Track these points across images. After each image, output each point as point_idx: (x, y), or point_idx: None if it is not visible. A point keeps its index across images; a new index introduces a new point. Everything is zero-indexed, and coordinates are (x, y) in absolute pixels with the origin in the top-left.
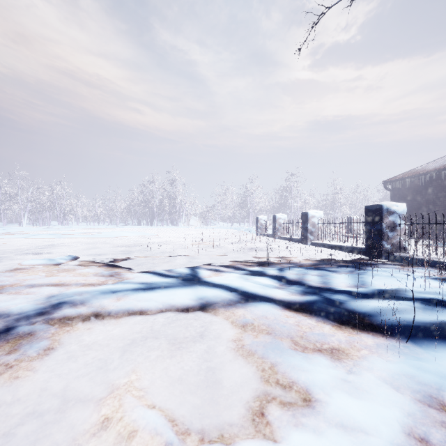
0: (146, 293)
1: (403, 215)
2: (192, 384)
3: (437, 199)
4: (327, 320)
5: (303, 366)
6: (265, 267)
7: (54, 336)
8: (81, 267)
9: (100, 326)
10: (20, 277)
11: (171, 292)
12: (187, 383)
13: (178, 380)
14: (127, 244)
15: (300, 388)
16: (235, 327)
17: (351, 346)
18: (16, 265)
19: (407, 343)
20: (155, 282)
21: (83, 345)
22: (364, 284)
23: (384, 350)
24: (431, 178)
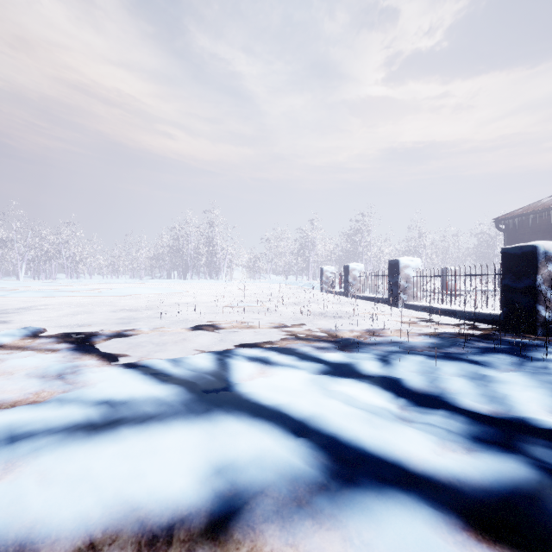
0: (89, 444)
1: None
2: None
3: None
4: None
5: None
6: (351, 355)
7: None
8: (23, 353)
9: None
10: None
11: (151, 442)
12: None
13: None
14: (140, 305)
15: None
16: None
17: None
18: None
19: None
20: (131, 401)
21: None
22: None
23: None
24: None
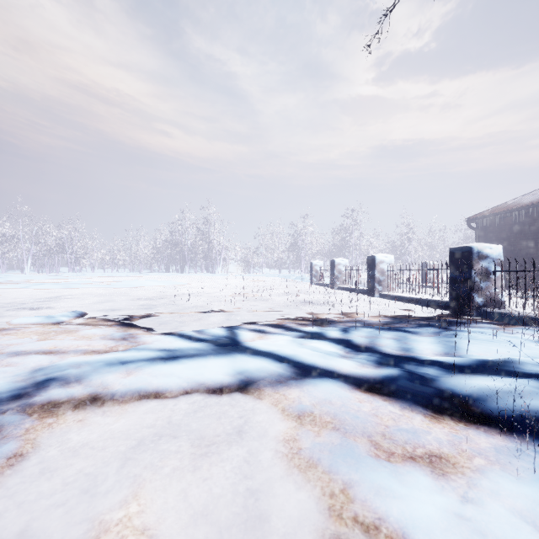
0: (167, 364)
1: (499, 260)
2: (224, 516)
3: (535, 240)
4: (417, 406)
5: (393, 489)
6: (324, 328)
7: (27, 434)
8: (86, 327)
9: (97, 416)
10: (4, 341)
11: (200, 363)
12: (216, 515)
13: (203, 509)
14: (150, 296)
15: (391, 531)
16: (287, 417)
17: (458, 451)
18: (4, 324)
19: (538, 447)
20: (179, 349)
21: (69, 447)
22: (457, 351)
23: (508, 458)
24: (526, 214)
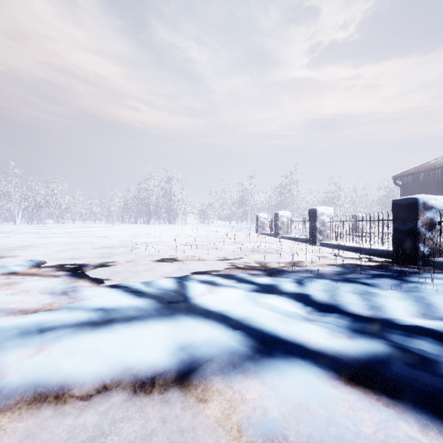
0: (94, 334)
1: None
2: None
3: None
4: None
5: None
6: (276, 279)
7: None
8: (33, 278)
9: None
10: None
11: (135, 332)
12: None
13: None
14: (115, 244)
15: None
16: None
17: None
18: None
19: None
20: (118, 308)
21: None
22: (434, 312)
23: None
24: None
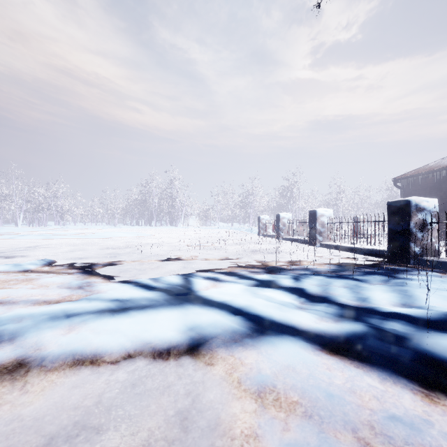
0: (114, 318)
1: (435, 212)
2: None
3: None
4: (399, 378)
5: None
6: (275, 276)
7: None
8: (48, 275)
9: (13, 391)
10: None
11: (150, 317)
12: None
13: None
14: (119, 245)
15: None
16: (244, 395)
17: None
18: None
19: None
20: (132, 299)
21: None
22: (414, 302)
23: None
24: (446, 175)
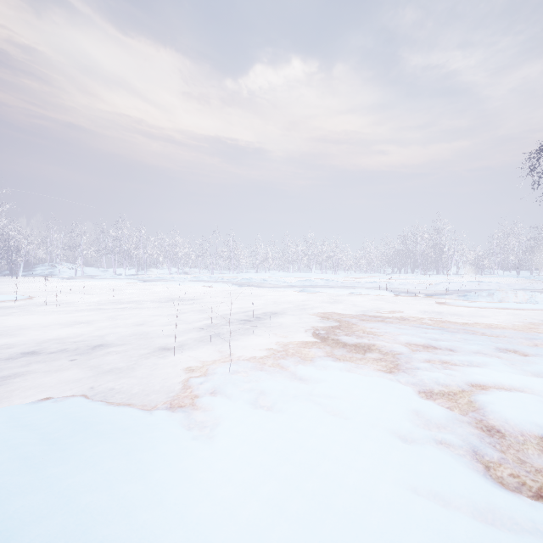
0: None
1: None
2: None
3: None
4: None
5: None
6: None
7: None
8: None
9: None
10: None
11: None
12: None
13: None
14: None
15: None
16: None
17: None
18: None
19: None
20: None
21: None
22: None
23: None
24: None
